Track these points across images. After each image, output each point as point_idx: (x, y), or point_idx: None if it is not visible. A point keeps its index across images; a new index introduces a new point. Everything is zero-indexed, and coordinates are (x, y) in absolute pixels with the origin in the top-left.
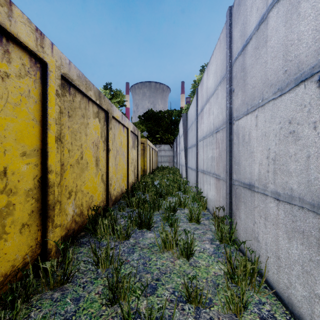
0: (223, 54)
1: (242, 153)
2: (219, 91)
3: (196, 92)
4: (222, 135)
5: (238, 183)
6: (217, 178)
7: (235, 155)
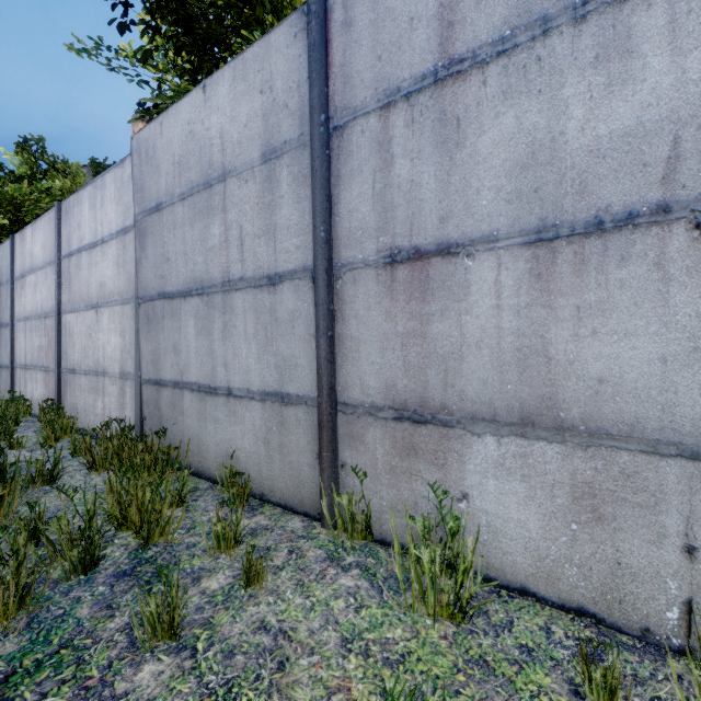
0: (53, 236)
1: (69, 344)
2: (49, 273)
3: (11, 240)
4: (52, 323)
5: (66, 371)
6: (47, 371)
7: (64, 345)
